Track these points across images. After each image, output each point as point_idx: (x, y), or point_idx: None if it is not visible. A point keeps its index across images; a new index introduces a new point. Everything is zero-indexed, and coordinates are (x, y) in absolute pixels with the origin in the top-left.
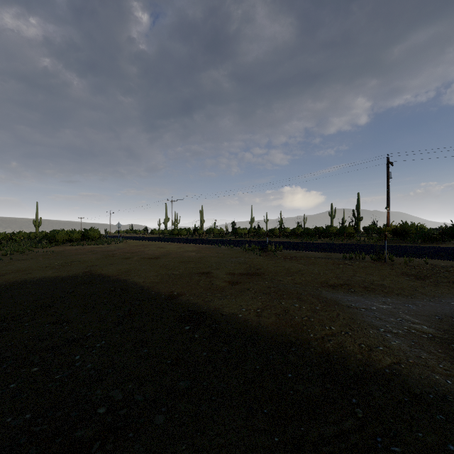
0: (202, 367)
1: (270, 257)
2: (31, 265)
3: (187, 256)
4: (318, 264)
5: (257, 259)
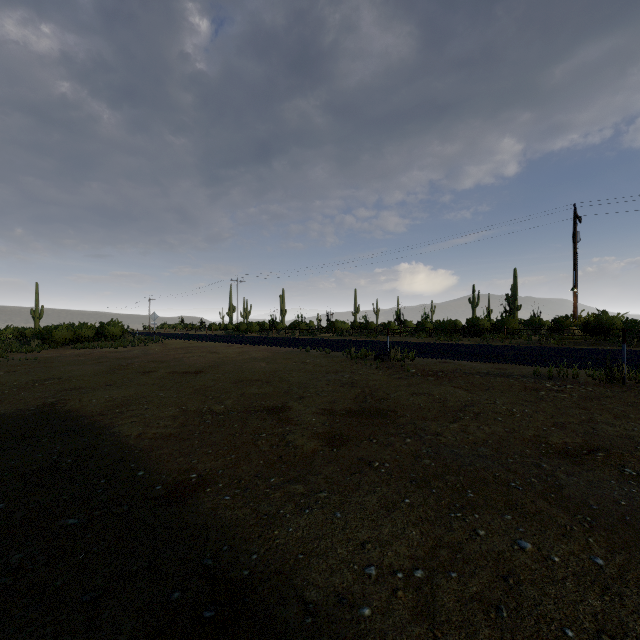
0: None
1: (397, 372)
2: None
3: (250, 369)
4: (496, 390)
5: (374, 375)
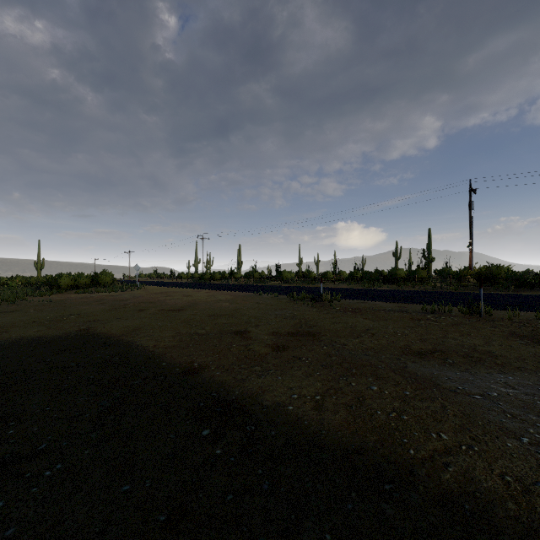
0: (222, 533)
1: (326, 310)
2: (14, 320)
3: (219, 307)
4: (392, 320)
5: (309, 311)
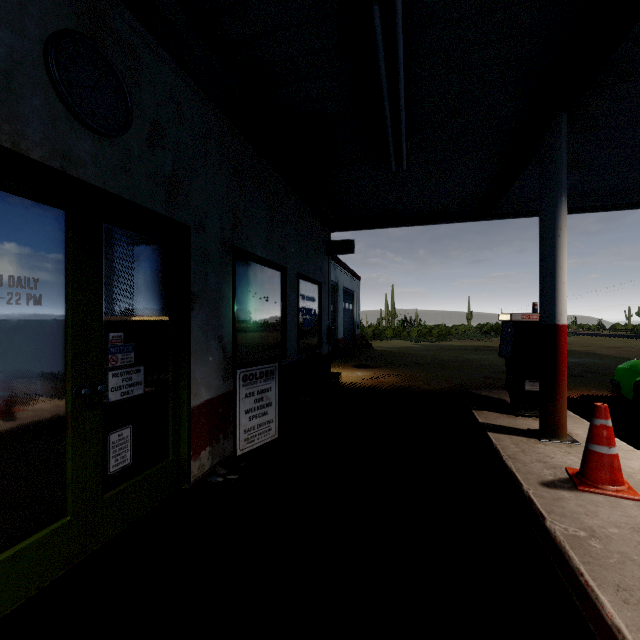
0: None
1: None
2: None
3: None
4: None
5: None
